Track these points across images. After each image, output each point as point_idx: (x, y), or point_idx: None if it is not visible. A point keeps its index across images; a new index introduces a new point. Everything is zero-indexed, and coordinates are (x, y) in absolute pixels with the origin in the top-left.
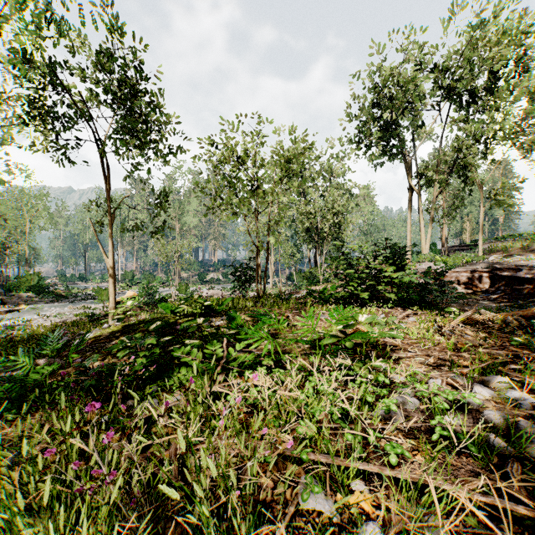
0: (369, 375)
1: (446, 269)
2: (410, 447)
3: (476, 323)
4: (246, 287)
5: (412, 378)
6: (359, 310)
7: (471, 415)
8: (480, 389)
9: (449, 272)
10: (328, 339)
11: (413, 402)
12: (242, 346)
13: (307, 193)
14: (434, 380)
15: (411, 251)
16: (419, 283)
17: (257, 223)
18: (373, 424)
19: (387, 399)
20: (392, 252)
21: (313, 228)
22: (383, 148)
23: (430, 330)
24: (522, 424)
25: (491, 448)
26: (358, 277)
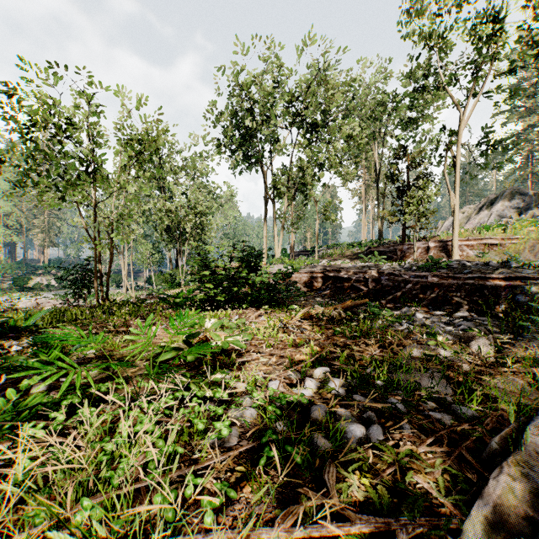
0: (207, 392)
1: (292, 271)
2: (240, 477)
3: (312, 317)
4: (84, 293)
5: (251, 386)
6: (214, 313)
7: (301, 413)
8: (310, 384)
9: (294, 274)
10: (168, 354)
11: (250, 414)
12: (32, 383)
13: (168, 189)
14: (273, 383)
15: (267, 254)
16: (269, 284)
17: (95, 214)
18: (202, 457)
19: (219, 423)
20: (248, 255)
21: (174, 227)
22: (243, 156)
23: (275, 329)
24: (339, 413)
25: (315, 448)
26: (215, 279)
